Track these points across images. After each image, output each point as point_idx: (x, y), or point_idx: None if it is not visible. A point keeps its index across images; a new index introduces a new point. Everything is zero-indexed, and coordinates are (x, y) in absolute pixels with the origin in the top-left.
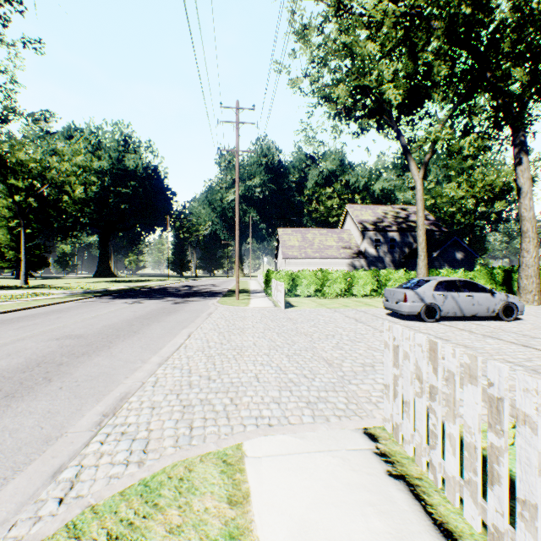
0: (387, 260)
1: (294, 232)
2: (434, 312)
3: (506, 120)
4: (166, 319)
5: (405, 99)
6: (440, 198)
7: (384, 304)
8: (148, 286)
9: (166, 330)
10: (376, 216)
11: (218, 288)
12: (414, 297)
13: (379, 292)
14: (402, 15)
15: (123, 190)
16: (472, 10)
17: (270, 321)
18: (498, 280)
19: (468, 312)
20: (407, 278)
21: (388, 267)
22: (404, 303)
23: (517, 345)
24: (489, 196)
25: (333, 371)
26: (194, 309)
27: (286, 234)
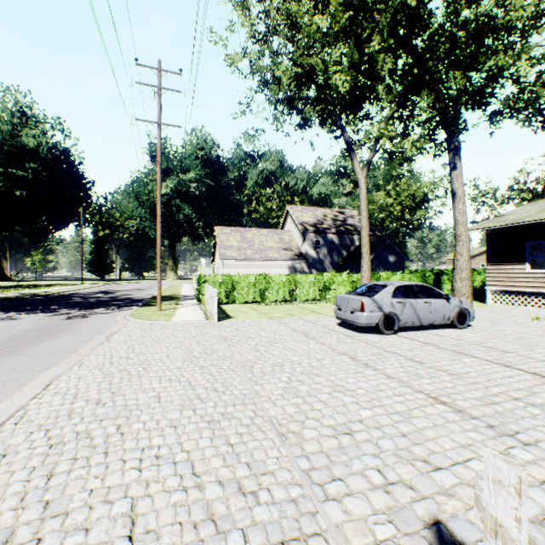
0: (327, 263)
1: (233, 232)
2: (393, 322)
3: (443, 124)
4: (33, 348)
5: (348, 94)
6: (372, 204)
7: (336, 314)
8: (46, 292)
9: (13, 375)
10: (316, 218)
11: (141, 294)
12: (372, 305)
13: (323, 297)
14: (348, 1)
15: (19, 173)
16: (416, 6)
17: (196, 344)
18: (429, 282)
19: (426, 320)
20: (351, 281)
21: (328, 269)
22: (361, 313)
23: (498, 365)
24: (412, 205)
25: (291, 459)
26: (91, 328)
27: (224, 233)
